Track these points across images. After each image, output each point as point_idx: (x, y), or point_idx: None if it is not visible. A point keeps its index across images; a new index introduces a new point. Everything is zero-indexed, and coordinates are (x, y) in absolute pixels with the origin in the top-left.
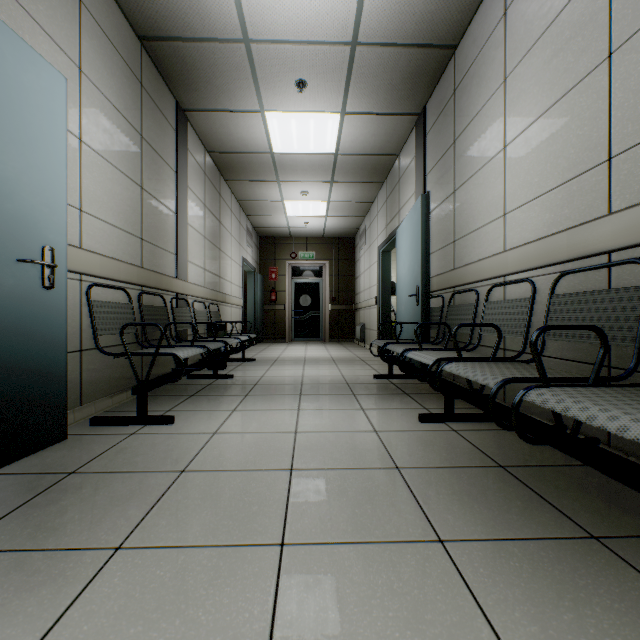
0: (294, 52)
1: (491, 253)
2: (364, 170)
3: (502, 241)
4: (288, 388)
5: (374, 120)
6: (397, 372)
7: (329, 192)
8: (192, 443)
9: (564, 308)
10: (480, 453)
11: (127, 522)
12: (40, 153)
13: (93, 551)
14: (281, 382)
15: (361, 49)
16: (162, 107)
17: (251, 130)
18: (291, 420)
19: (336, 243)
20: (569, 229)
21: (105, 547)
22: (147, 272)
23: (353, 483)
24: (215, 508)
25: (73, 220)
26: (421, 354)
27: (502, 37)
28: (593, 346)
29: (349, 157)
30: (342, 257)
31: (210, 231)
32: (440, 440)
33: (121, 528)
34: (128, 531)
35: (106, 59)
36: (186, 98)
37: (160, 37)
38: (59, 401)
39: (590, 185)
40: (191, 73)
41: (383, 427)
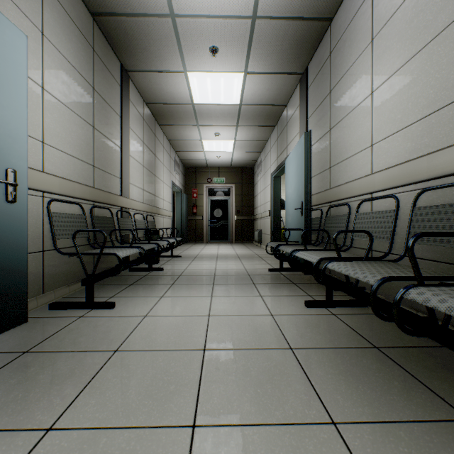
0: (208, 24)
1: (360, 175)
2: (261, 117)
3: (370, 166)
4: (204, 278)
5: (269, 78)
6: (286, 266)
7: (235, 133)
8: (126, 325)
9: (425, 218)
10: (357, 335)
11: (62, 401)
12: (4, 94)
13: (26, 432)
14: (199, 274)
15: (259, 22)
16: (110, 68)
17: (177, 86)
18: (205, 305)
19: (240, 171)
20: (429, 154)
21: (38, 428)
22: (97, 191)
23: (255, 363)
24: (138, 387)
25: (36, 150)
26: (307, 254)
27: (370, 7)
28: (450, 249)
29: (250, 107)
30: (244, 181)
31: (147, 162)
32: (323, 323)
33: (55, 407)
34: (61, 411)
35: (64, 27)
36: (128, 61)
37: (107, 13)
38: (21, 292)
39: (447, 118)
40: (131, 42)
41: (277, 311)
